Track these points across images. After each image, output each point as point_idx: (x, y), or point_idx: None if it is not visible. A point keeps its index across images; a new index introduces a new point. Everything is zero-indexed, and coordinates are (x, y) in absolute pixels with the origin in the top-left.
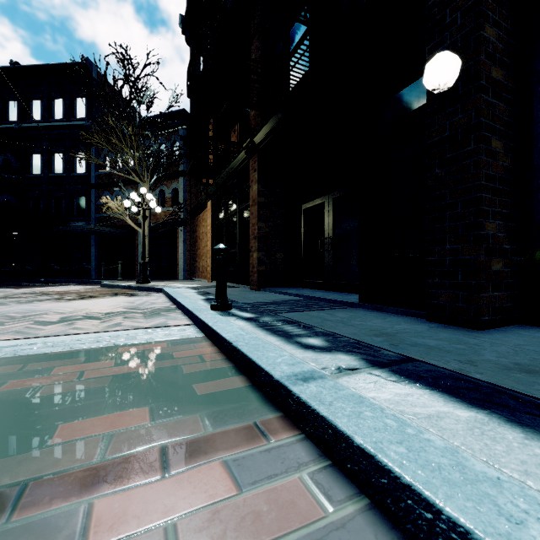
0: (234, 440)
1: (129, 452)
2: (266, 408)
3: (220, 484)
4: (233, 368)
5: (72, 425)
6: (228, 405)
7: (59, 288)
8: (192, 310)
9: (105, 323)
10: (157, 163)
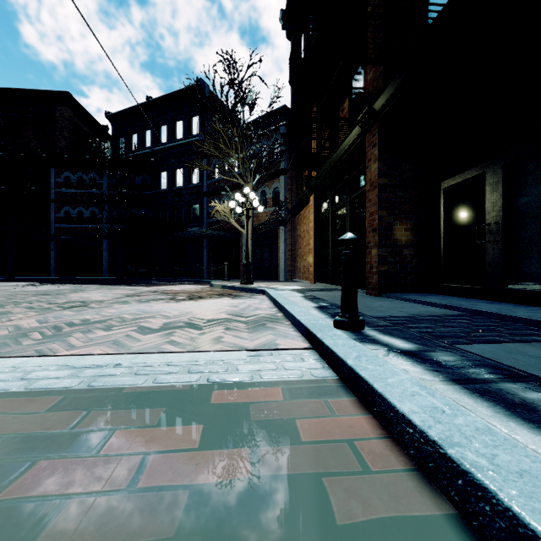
0: None
1: None
2: None
3: None
4: (462, 529)
5: None
6: None
7: (177, 287)
8: (309, 327)
9: (203, 336)
10: (259, 163)
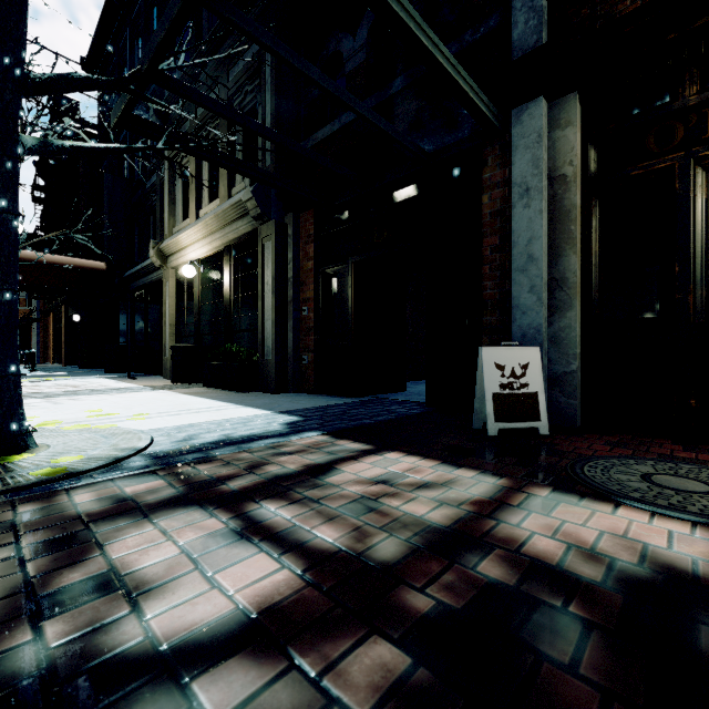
0: None
1: None
2: None
3: None
4: None
5: None
6: None
7: None
8: None
9: None
10: None
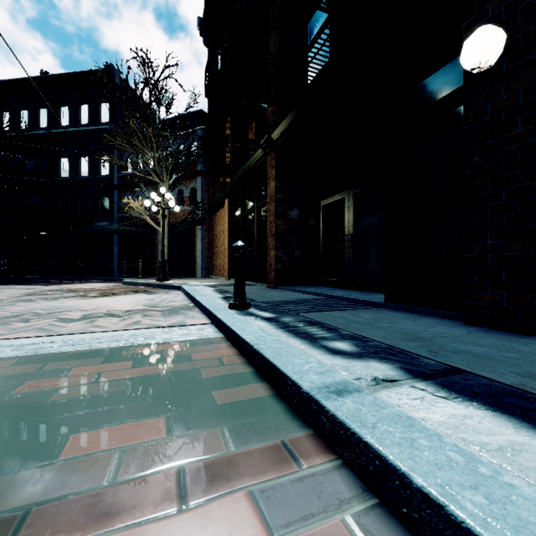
0: (260, 463)
1: (143, 474)
2: (294, 424)
3: (247, 524)
4: (254, 373)
5: (84, 436)
6: (251, 418)
7: (84, 285)
8: (210, 309)
9: (124, 321)
10: (176, 163)
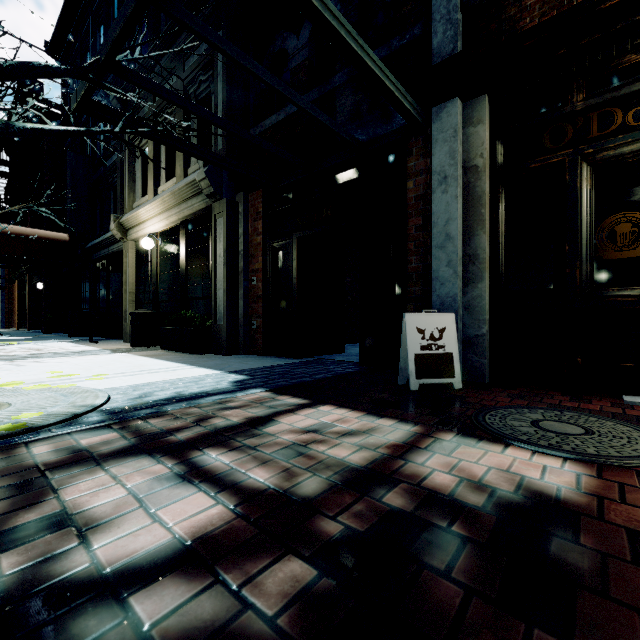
0: None
1: None
2: None
3: None
4: None
5: None
6: None
7: None
8: None
9: None
10: None
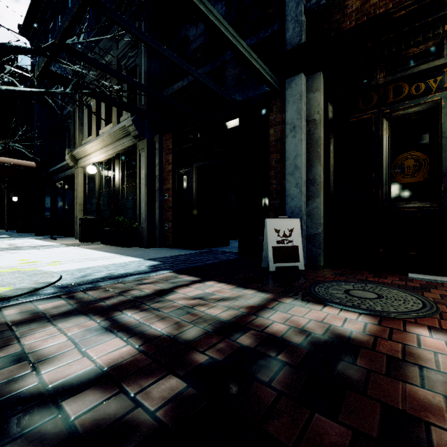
0: None
1: None
2: None
3: None
4: None
5: None
6: None
7: None
8: None
9: None
10: None
